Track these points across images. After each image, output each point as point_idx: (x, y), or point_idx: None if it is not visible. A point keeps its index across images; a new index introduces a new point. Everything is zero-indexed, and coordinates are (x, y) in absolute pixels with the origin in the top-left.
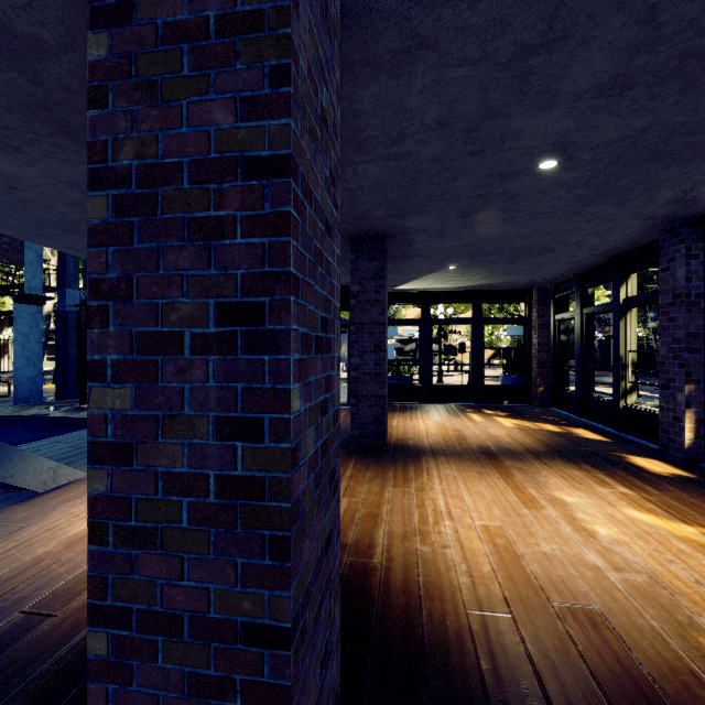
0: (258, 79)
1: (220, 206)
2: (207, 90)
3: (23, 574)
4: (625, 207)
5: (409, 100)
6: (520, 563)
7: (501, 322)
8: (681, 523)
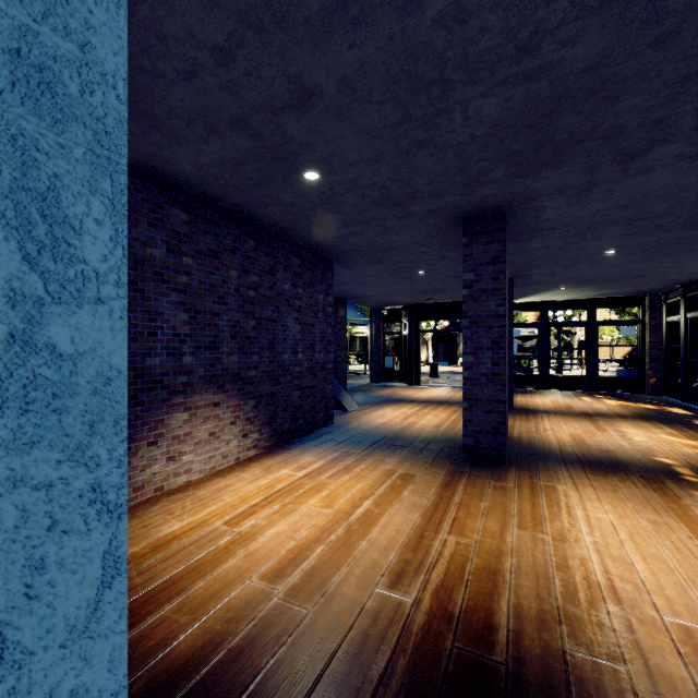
0: (499, 300)
1: (492, 323)
2: (489, 301)
3: (378, 428)
4: (682, 257)
5: (530, 245)
6: (583, 441)
7: (615, 324)
8: (690, 441)
